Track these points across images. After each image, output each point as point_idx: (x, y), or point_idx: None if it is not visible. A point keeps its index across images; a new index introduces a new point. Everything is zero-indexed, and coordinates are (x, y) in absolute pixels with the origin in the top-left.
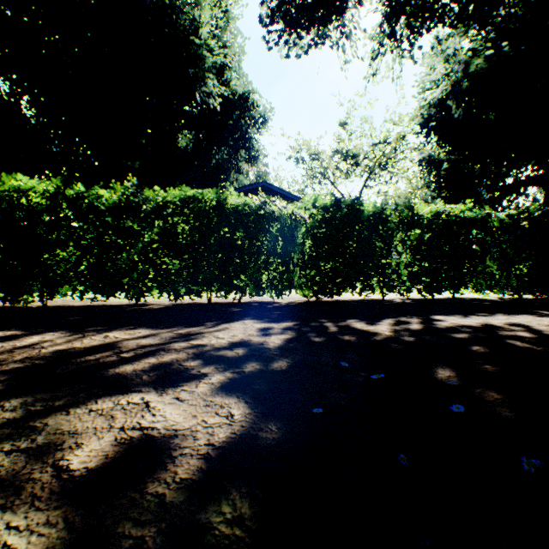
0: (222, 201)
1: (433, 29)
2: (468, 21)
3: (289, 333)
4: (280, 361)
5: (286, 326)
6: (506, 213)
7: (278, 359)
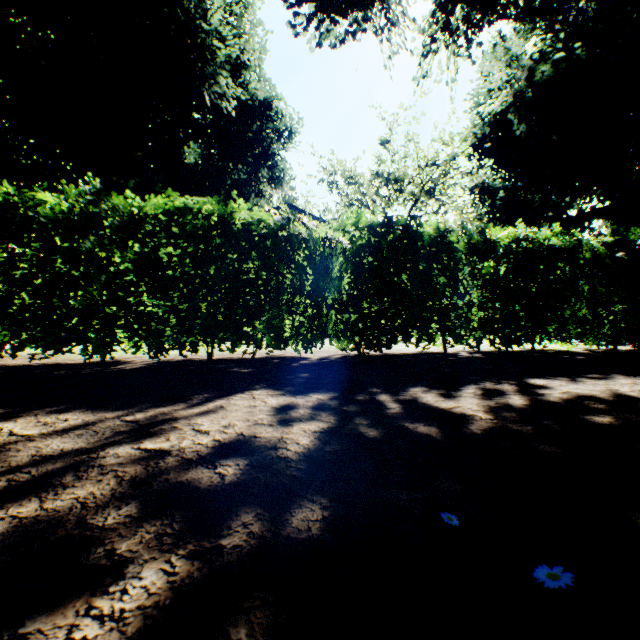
0: (227, 215)
1: (496, 21)
2: (537, 15)
3: (323, 417)
4: (308, 503)
5: (319, 402)
6: (599, 241)
7: (302, 497)
